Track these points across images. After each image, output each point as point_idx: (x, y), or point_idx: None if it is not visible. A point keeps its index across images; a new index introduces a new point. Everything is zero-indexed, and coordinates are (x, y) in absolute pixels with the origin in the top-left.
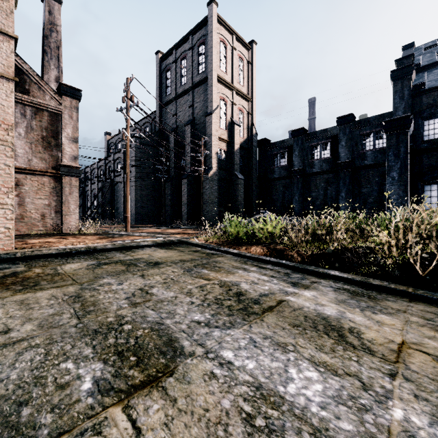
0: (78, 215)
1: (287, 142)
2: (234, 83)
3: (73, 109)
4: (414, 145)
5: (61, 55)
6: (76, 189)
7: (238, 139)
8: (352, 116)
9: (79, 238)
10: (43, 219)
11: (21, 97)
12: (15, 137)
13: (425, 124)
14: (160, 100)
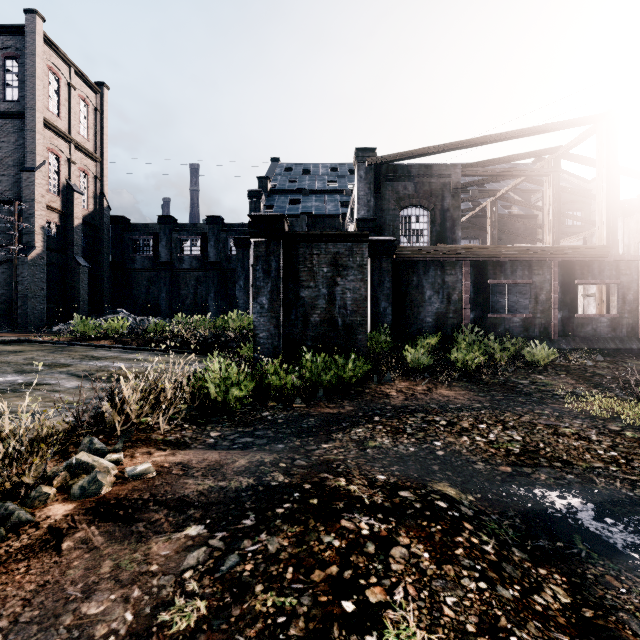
0: None
1: (152, 227)
2: (73, 134)
3: None
4: None
5: None
6: None
7: (80, 212)
8: (220, 218)
9: None
10: None
11: None
12: None
13: None
14: None
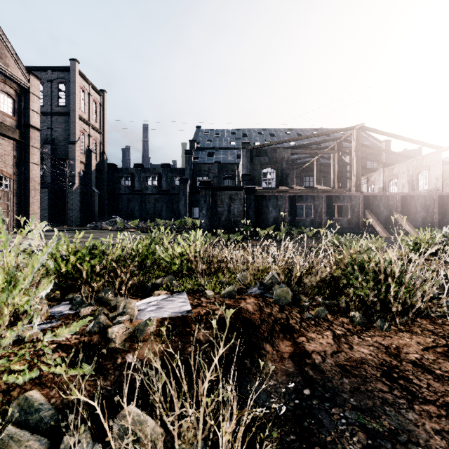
0: None
1: (130, 170)
2: (90, 121)
3: None
4: (193, 188)
5: None
6: None
7: (94, 163)
8: (168, 165)
9: None
10: None
11: None
12: None
13: (198, 178)
14: None
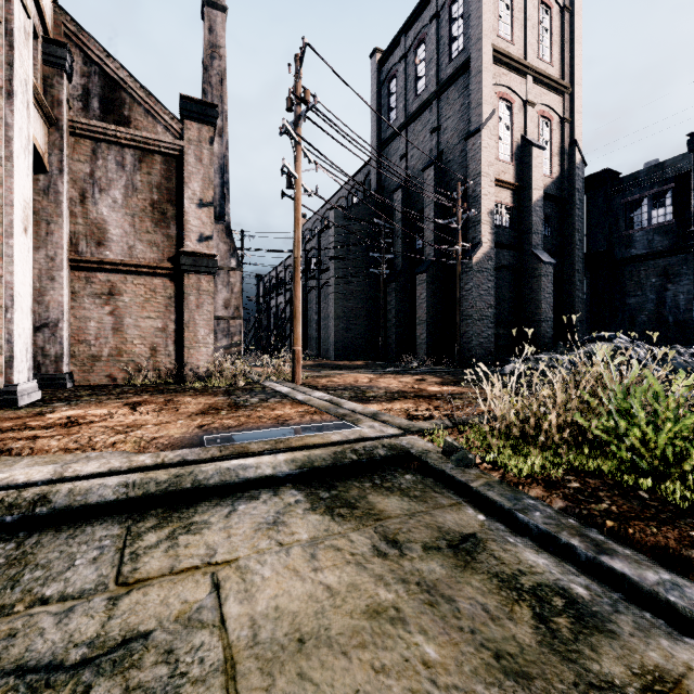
0: (212, 347)
1: (672, 165)
2: (529, 60)
3: (203, 143)
4: None
5: (225, 92)
6: (208, 298)
7: (540, 179)
8: None
9: (163, 407)
10: (154, 355)
11: (115, 132)
12: (107, 207)
13: None
14: (378, 137)
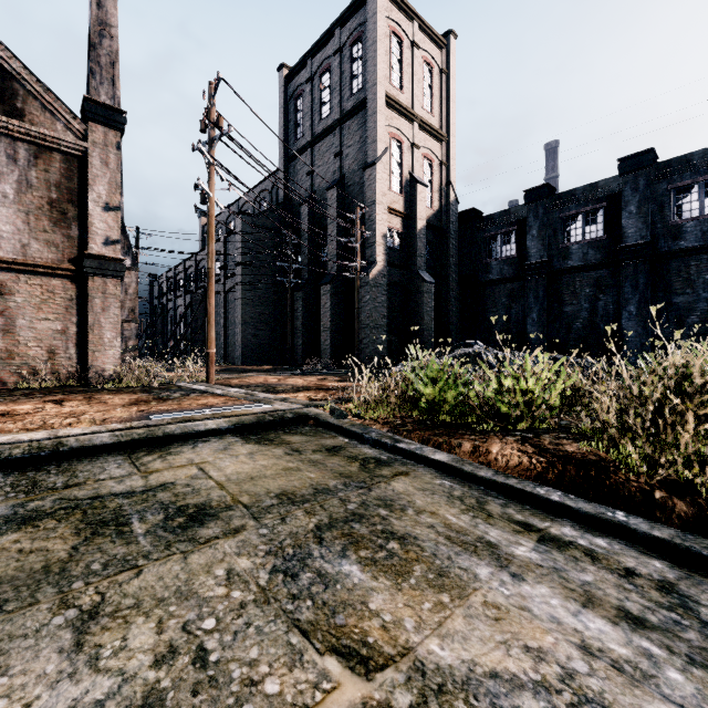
0: (119, 350)
1: (515, 212)
2: (416, 109)
3: (110, 147)
4: None
5: (117, 76)
6: (115, 302)
7: (423, 211)
8: (651, 154)
9: (90, 402)
10: (52, 358)
11: (7, 123)
12: None
13: None
14: (285, 149)
